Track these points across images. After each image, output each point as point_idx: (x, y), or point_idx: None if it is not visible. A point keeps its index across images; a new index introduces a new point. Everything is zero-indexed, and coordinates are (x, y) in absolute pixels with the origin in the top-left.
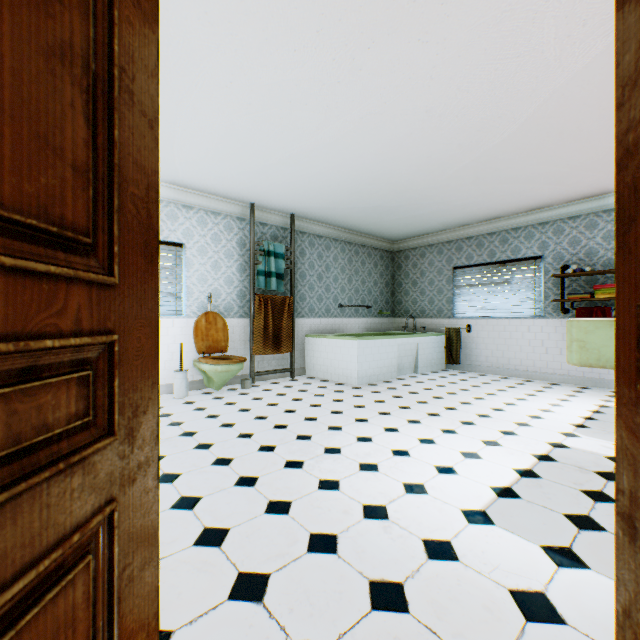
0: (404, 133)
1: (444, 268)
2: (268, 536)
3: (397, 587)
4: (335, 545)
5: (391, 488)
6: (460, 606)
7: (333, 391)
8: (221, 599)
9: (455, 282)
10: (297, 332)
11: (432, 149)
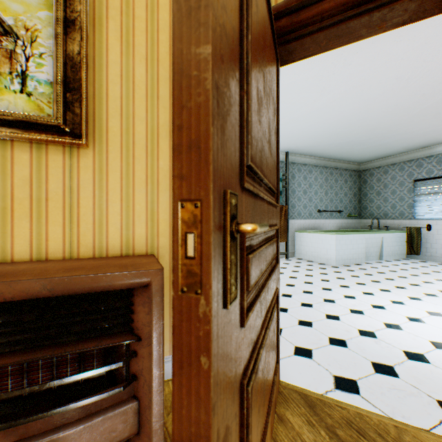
0: (377, 94)
1: (405, 181)
2: (304, 334)
3: (389, 367)
4: (345, 344)
5: (375, 324)
6: (433, 381)
7: (318, 268)
8: (290, 354)
9: (415, 191)
10: (289, 229)
11: (399, 100)
